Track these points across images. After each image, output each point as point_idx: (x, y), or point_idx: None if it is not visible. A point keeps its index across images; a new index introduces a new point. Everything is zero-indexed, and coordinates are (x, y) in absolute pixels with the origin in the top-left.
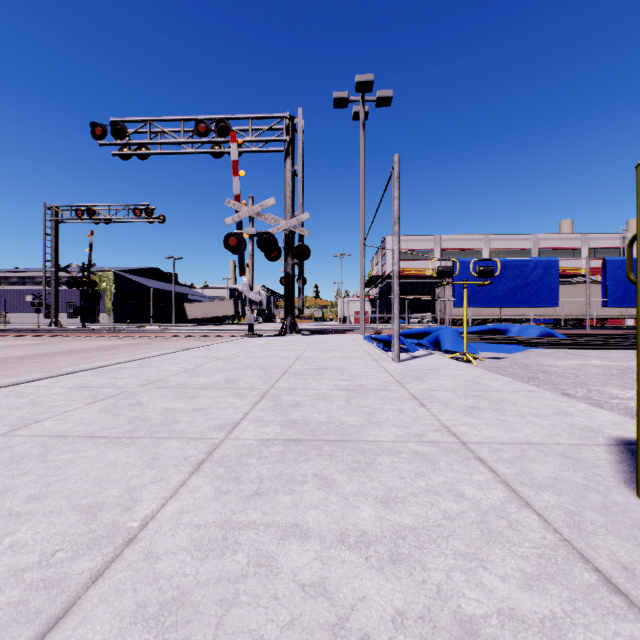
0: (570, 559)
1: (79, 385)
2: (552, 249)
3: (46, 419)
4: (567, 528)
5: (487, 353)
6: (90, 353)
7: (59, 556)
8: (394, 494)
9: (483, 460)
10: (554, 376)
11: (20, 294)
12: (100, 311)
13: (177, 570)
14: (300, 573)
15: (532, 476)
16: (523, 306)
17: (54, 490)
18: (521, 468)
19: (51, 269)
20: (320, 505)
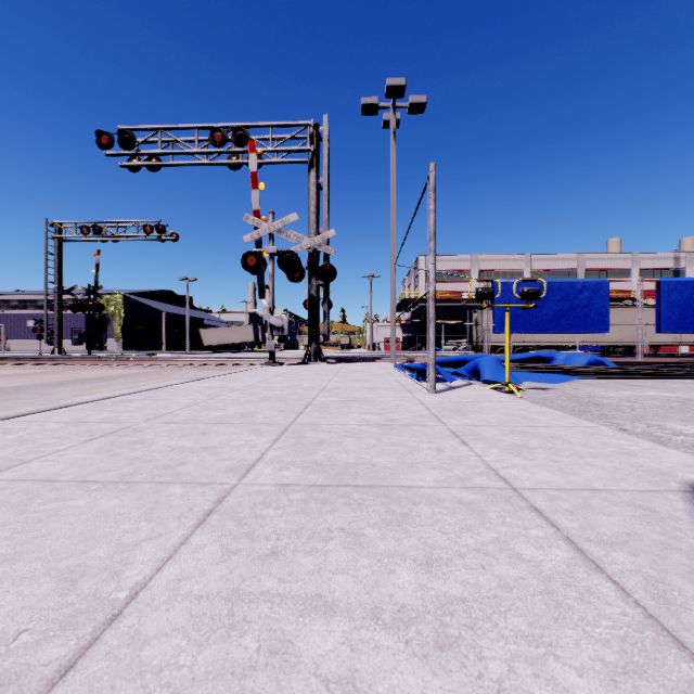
0: (661, 644)
1: (76, 420)
2: (599, 270)
3: (33, 460)
4: (651, 600)
5: (531, 383)
6: (94, 383)
7: (23, 639)
8: (437, 554)
9: (539, 510)
10: (608, 409)
11: (21, 319)
12: (108, 337)
13: (169, 659)
14: (323, 664)
15: (600, 531)
16: (569, 332)
17: (30, 549)
18: (585, 521)
19: (54, 291)
20: (348, 569)
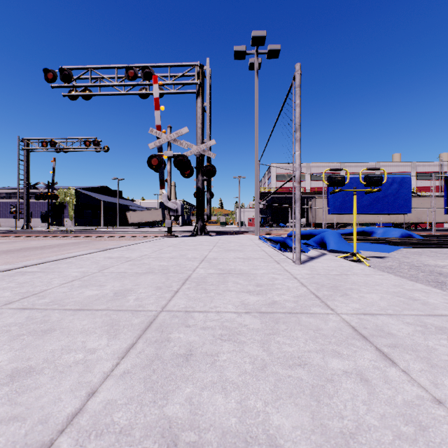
0: None
1: None
2: (390, 173)
3: None
4: None
5: (366, 252)
6: (33, 251)
7: None
8: None
9: None
10: None
11: (7, 205)
12: (65, 217)
13: None
14: None
15: None
16: (383, 213)
17: None
18: None
19: (23, 186)
20: None
